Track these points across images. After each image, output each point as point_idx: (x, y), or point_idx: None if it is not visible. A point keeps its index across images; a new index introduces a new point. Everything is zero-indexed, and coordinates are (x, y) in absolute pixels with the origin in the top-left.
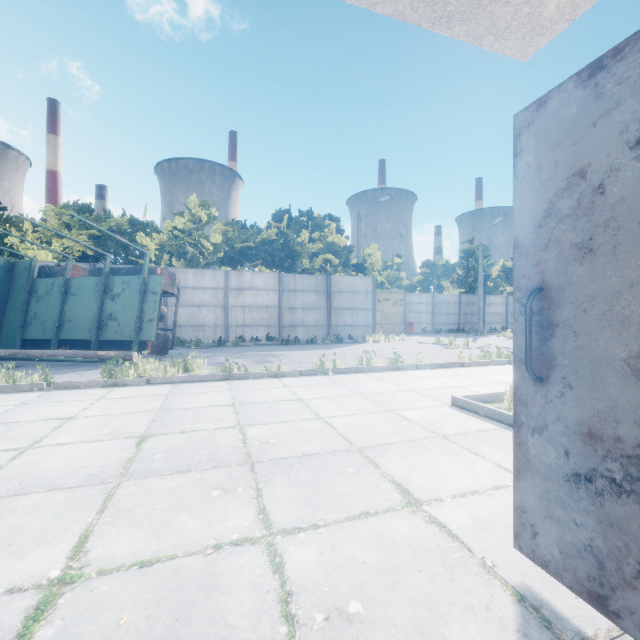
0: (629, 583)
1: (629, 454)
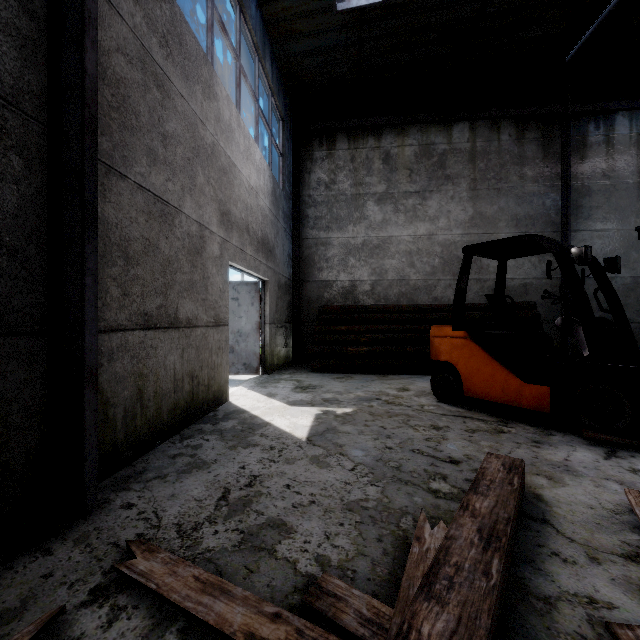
0: (231, 366)
1: (231, 346)
